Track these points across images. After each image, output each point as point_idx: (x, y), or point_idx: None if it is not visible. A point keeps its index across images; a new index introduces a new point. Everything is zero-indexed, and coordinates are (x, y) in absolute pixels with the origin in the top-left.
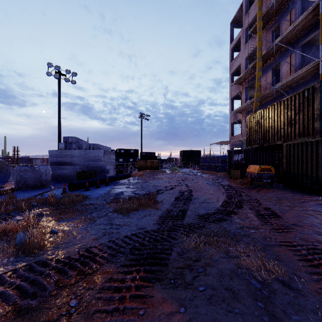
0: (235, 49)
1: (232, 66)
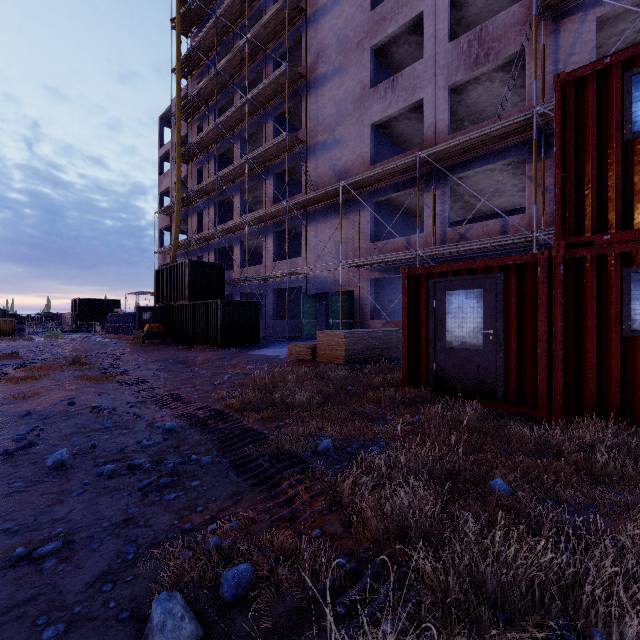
0: (167, 158)
1: (161, 183)
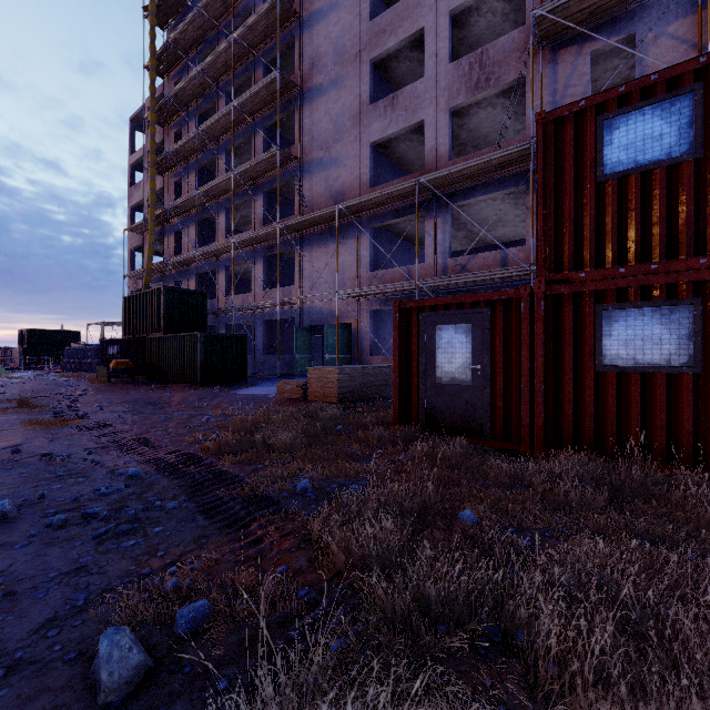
0: (139, 167)
1: (132, 196)
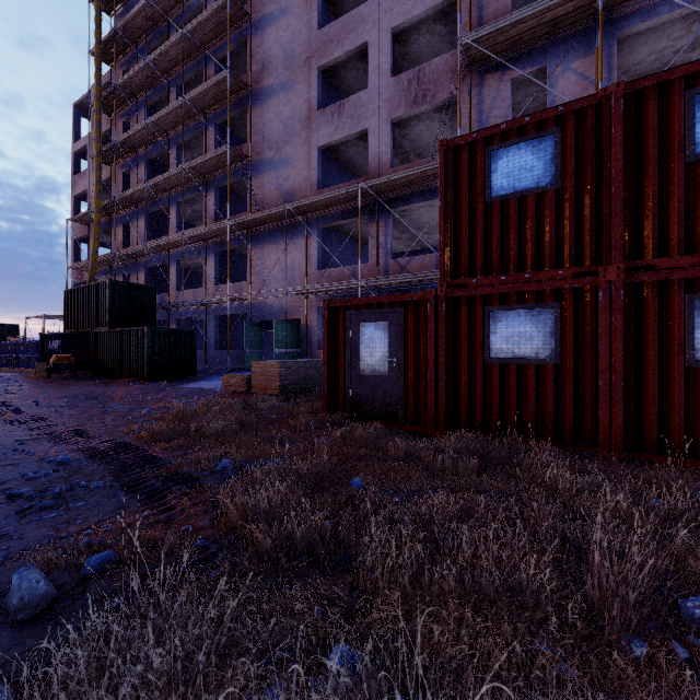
0: (85, 155)
1: (76, 185)
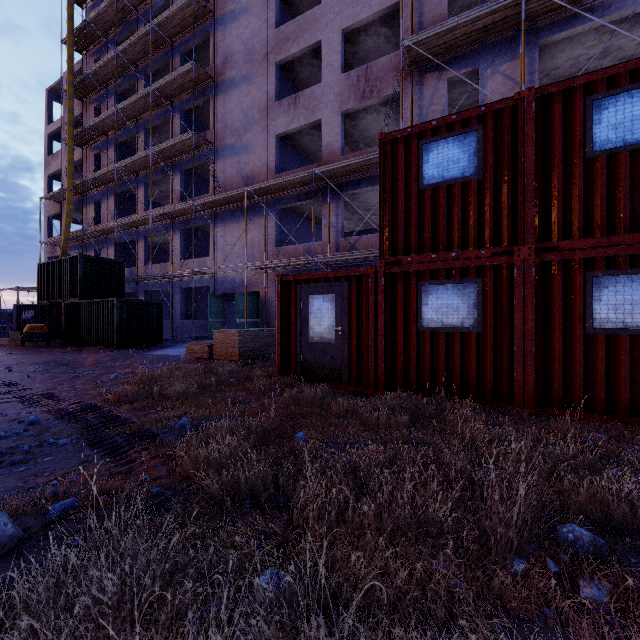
0: (57, 137)
1: (49, 165)
